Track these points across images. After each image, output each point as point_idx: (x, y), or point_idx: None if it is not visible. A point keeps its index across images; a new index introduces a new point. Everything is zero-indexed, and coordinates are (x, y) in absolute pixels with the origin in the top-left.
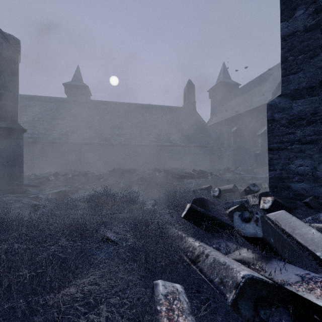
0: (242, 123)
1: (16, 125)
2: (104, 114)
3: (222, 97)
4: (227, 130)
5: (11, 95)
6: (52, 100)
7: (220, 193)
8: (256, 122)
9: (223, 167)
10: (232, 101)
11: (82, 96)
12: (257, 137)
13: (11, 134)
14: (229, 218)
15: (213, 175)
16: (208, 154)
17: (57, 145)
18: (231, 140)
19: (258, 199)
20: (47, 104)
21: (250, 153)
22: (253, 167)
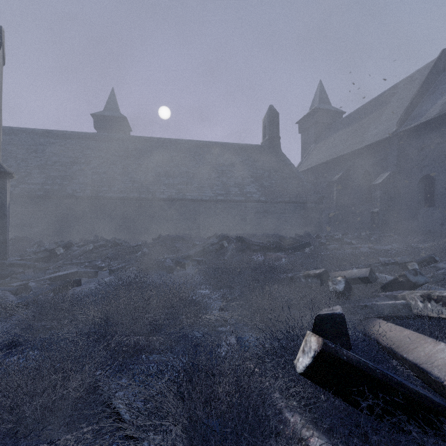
0: (349, 167)
1: None
2: (147, 156)
3: (318, 131)
4: (326, 178)
5: None
6: (73, 136)
7: (346, 287)
8: (371, 166)
9: (322, 233)
10: (333, 136)
11: (118, 131)
12: (375, 188)
13: None
14: (420, 377)
15: (312, 246)
16: (299, 213)
17: (79, 200)
18: (333, 193)
19: (445, 309)
20: (67, 142)
21: (363, 212)
22: (369, 232)
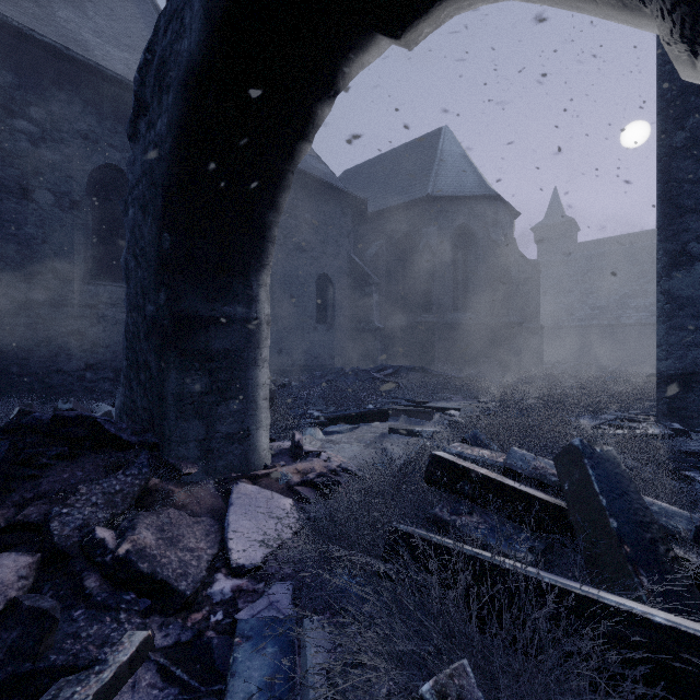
0: None
1: (539, 324)
2: (608, 276)
3: None
4: None
5: (535, 304)
6: None
7: None
8: None
9: None
10: None
11: (562, 239)
12: None
13: (536, 331)
14: None
15: None
16: None
17: None
18: None
19: None
20: None
21: None
22: None
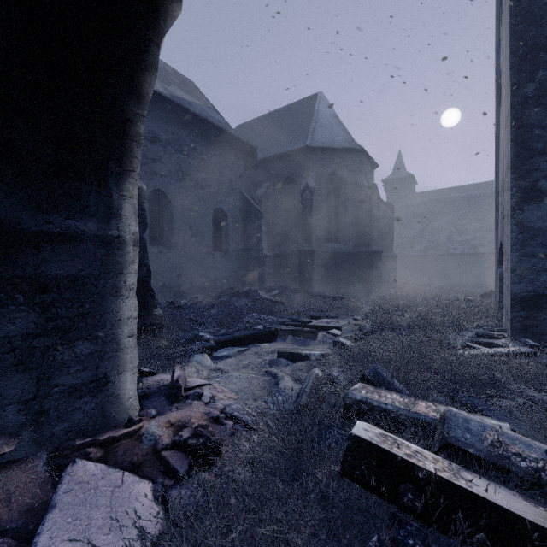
0: None
1: (393, 253)
2: (439, 217)
3: None
4: None
5: (390, 237)
6: None
7: None
8: None
9: None
10: None
11: (405, 190)
12: None
13: (391, 259)
14: None
15: None
16: None
17: None
18: None
19: None
20: None
21: None
22: None
